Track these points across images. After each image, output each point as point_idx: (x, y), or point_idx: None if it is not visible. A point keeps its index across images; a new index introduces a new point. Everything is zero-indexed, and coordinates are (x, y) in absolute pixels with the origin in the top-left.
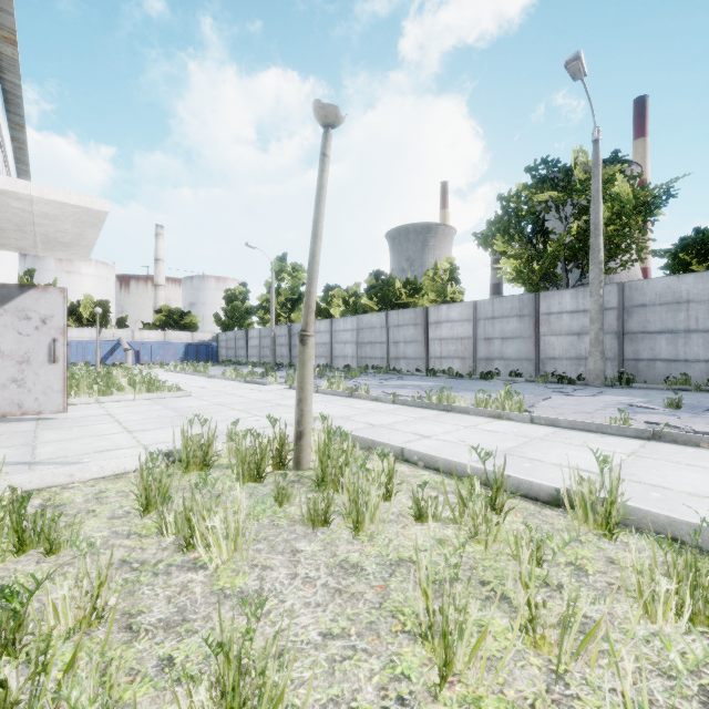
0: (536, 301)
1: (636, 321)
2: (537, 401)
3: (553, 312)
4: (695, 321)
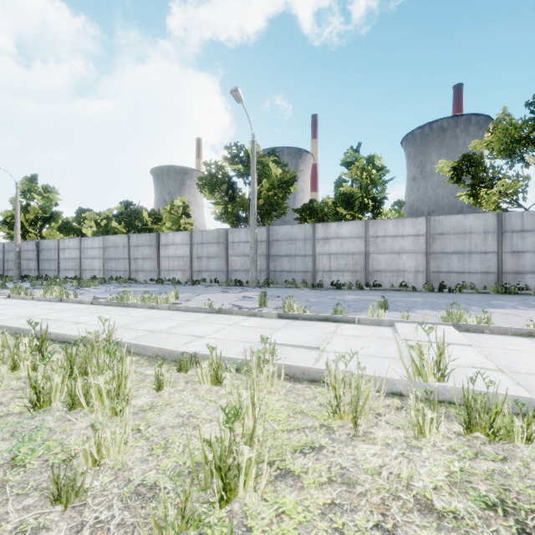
0: (227, 234)
1: (275, 249)
2: (192, 297)
3: (236, 242)
4: (298, 250)
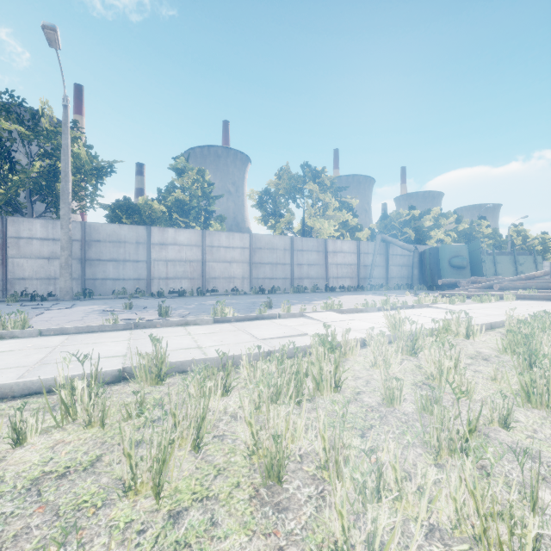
0: (4, 224)
1: (94, 252)
2: (32, 317)
3: (23, 237)
4: (129, 255)
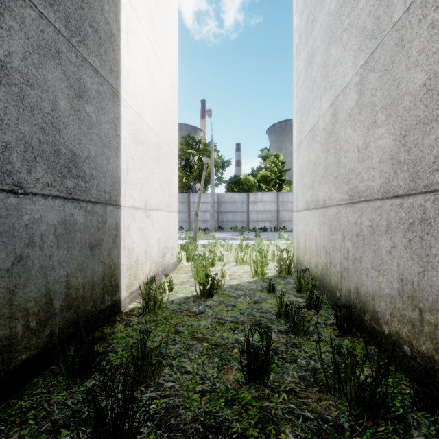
0: (189, 197)
1: (223, 207)
2: None
3: (195, 202)
4: (238, 208)
